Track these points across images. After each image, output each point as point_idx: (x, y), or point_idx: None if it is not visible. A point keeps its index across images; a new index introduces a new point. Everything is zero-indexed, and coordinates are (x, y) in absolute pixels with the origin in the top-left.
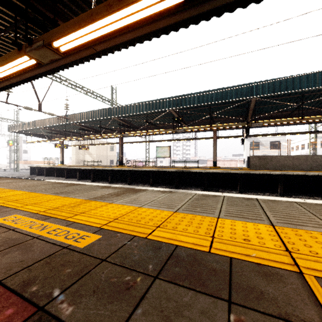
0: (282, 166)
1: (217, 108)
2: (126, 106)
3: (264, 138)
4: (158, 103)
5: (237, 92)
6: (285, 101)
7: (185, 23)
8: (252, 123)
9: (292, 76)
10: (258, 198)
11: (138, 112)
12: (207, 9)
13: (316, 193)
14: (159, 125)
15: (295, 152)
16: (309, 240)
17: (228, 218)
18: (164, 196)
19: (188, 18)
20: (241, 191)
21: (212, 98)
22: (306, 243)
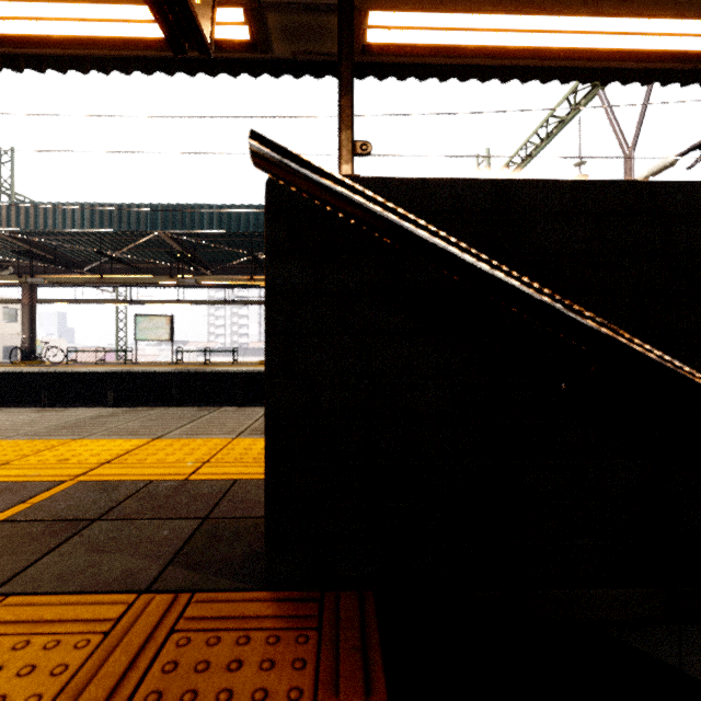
0: None
1: None
2: (31, 207)
3: None
4: (127, 214)
5: None
6: None
7: (124, 64)
8: None
9: None
10: None
11: (69, 228)
12: (163, 53)
13: None
14: (142, 265)
15: None
16: (171, 448)
17: (97, 438)
18: (26, 418)
19: (130, 57)
20: None
21: (247, 222)
22: (156, 452)
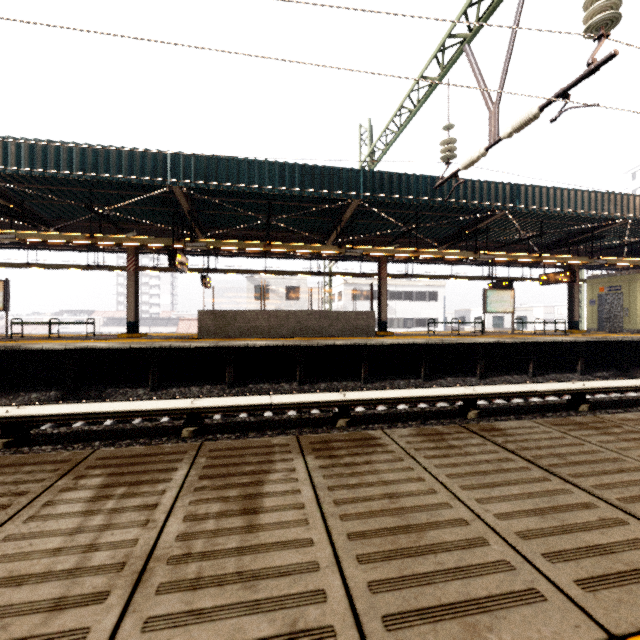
0: (253, 331)
1: (116, 198)
2: None
3: (277, 279)
4: None
5: (133, 165)
6: (251, 210)
7: None
8: (187, 241)
9: (237, 159)
10: (96, 411)
11: None
12: None
13: (287, 377)
14: None
15: (326, 306)
16: None
17: None
18: None
19: None
20: (157, 387)
21: (70, 164)
22: None
